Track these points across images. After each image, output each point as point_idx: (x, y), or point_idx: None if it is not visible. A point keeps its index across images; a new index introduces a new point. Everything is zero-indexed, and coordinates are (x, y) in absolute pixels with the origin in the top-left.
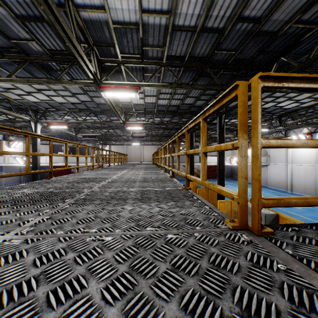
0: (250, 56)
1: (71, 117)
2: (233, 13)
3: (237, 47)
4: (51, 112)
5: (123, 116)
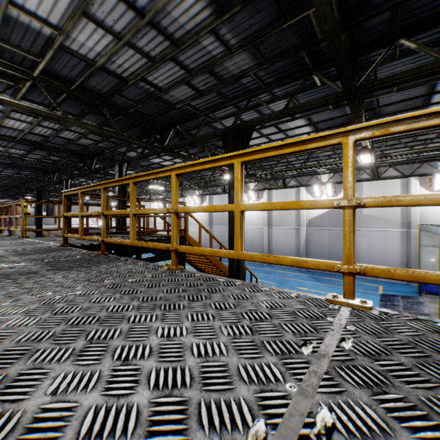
0: (77, 150)
1: None
2: (52, 133)
3: (64, 144)
4: None
5: None
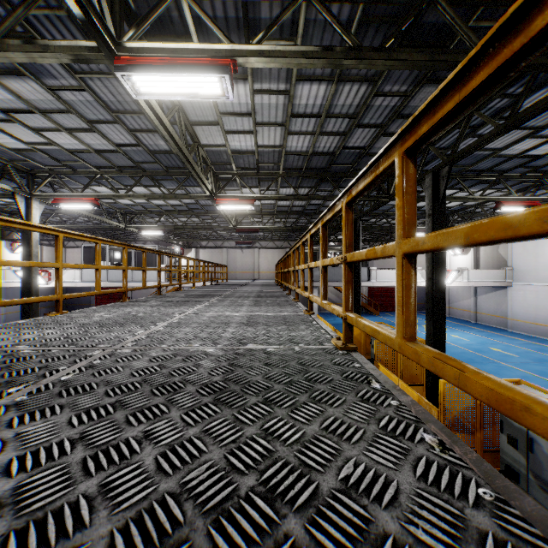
0: None
1: (108, 189)
2: None
3: None
4: (63, 177)
5: (211, 181)
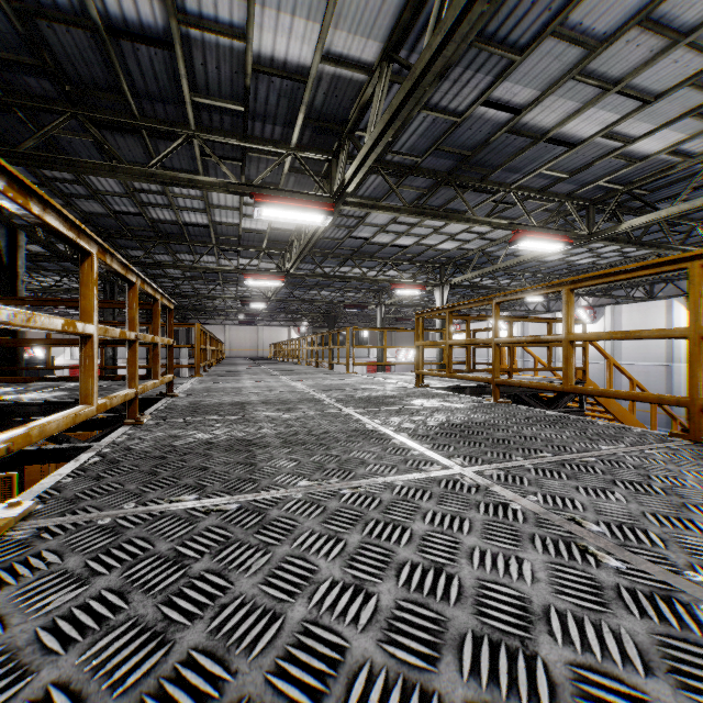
0: None
1: None
2: None
3: None
4: None
5: None
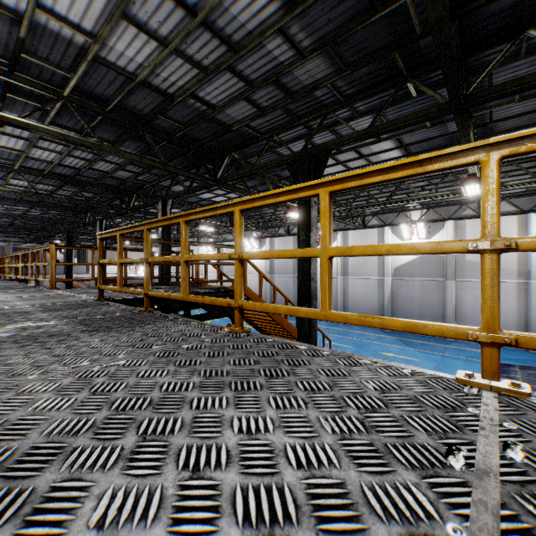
0: (113, 184)
1: None
2: (85, 165)
3: (98, 178)
4: None
5: None
